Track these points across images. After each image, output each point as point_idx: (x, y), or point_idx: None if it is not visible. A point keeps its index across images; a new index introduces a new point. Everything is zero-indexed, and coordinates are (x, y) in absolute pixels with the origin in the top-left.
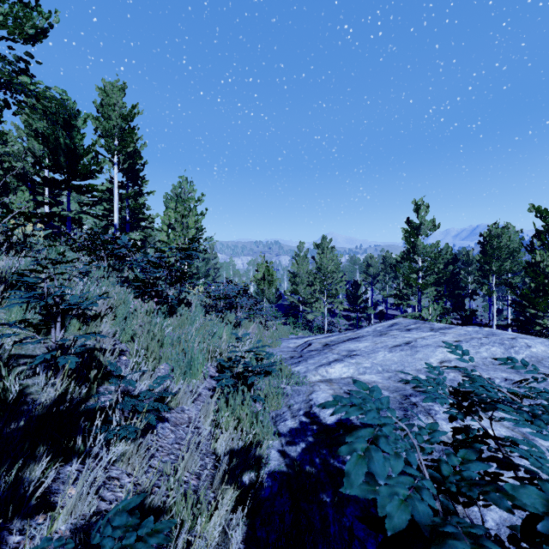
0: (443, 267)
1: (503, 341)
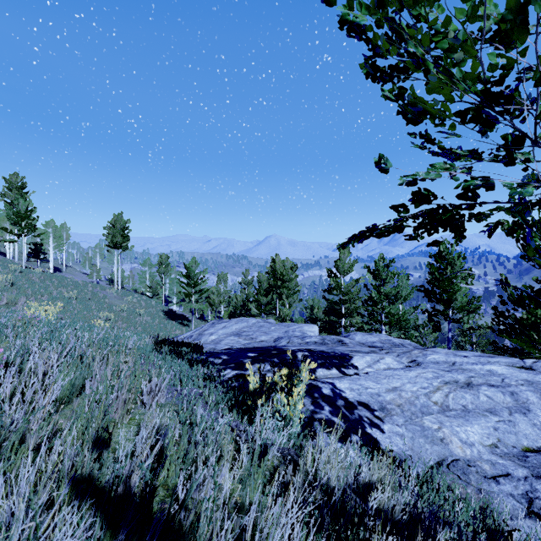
0: None
1: None
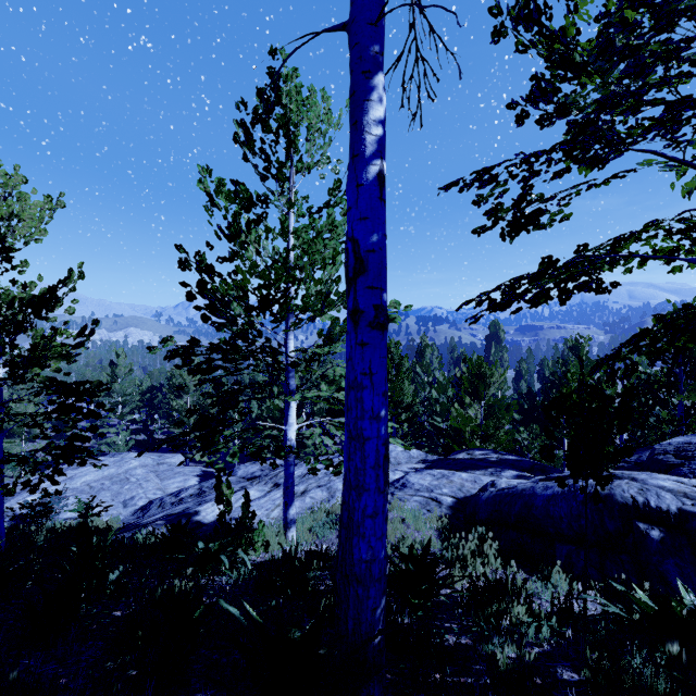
0: (145, 393)
1: (121, 464)
